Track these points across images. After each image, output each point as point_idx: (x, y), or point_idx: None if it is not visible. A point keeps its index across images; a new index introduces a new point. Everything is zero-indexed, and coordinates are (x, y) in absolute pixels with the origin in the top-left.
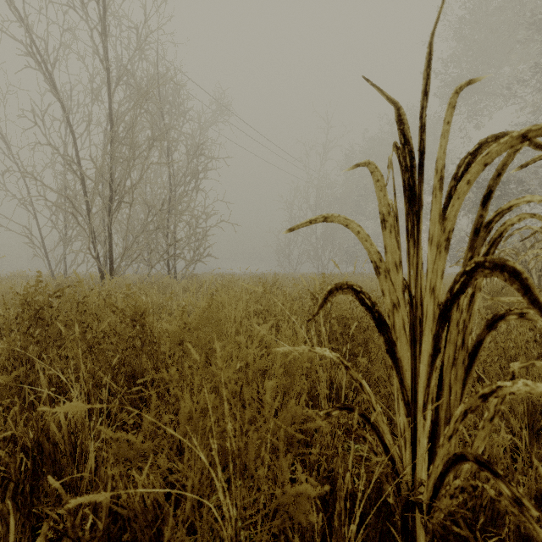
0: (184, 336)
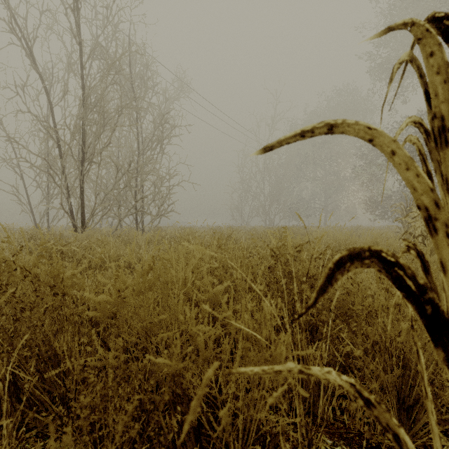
0: (118, 306)
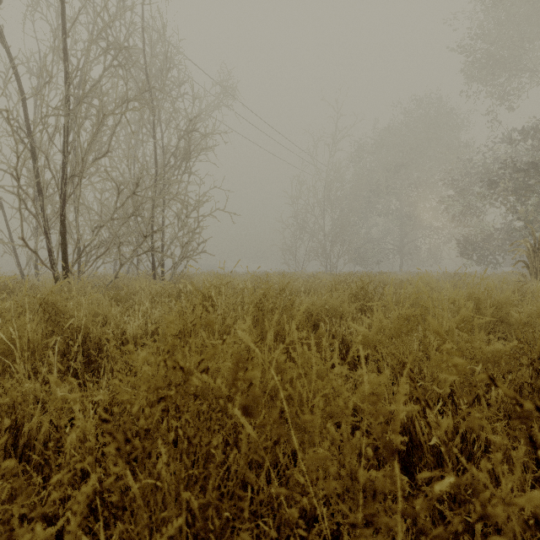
0: None
